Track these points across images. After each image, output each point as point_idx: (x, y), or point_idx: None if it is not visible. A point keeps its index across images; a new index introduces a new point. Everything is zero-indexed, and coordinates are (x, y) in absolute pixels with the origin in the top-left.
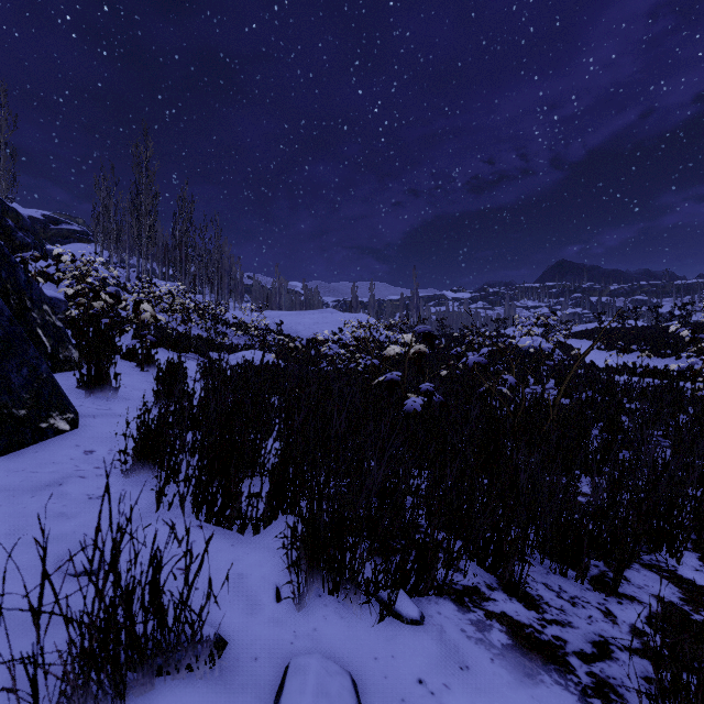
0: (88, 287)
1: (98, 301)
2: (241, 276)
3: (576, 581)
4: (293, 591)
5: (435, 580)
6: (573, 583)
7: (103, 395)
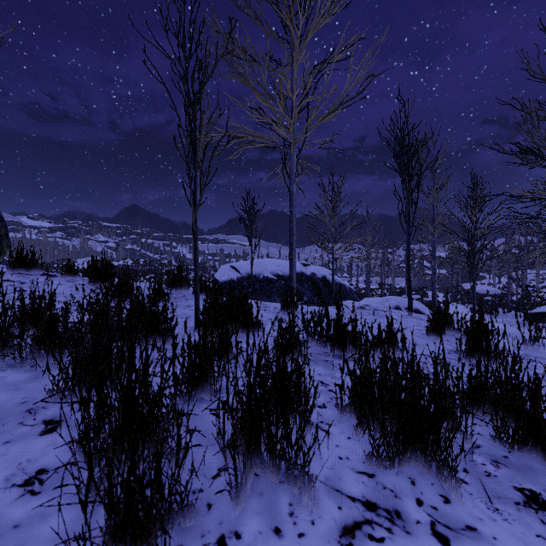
0: None
1: None
2: None
3: None
4: None
5: None
6: None
7: None
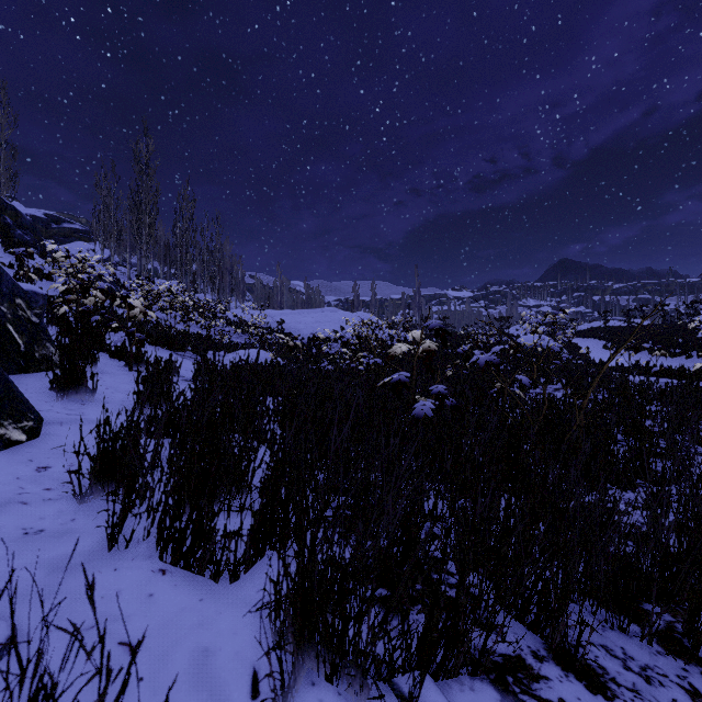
0: (78, 283)
1: (89, 298)
2: (243, 275)
3: (642, 640)
4: (273, 689)
5: (468, 654)
6: (638, 643)
7: (79, 398)
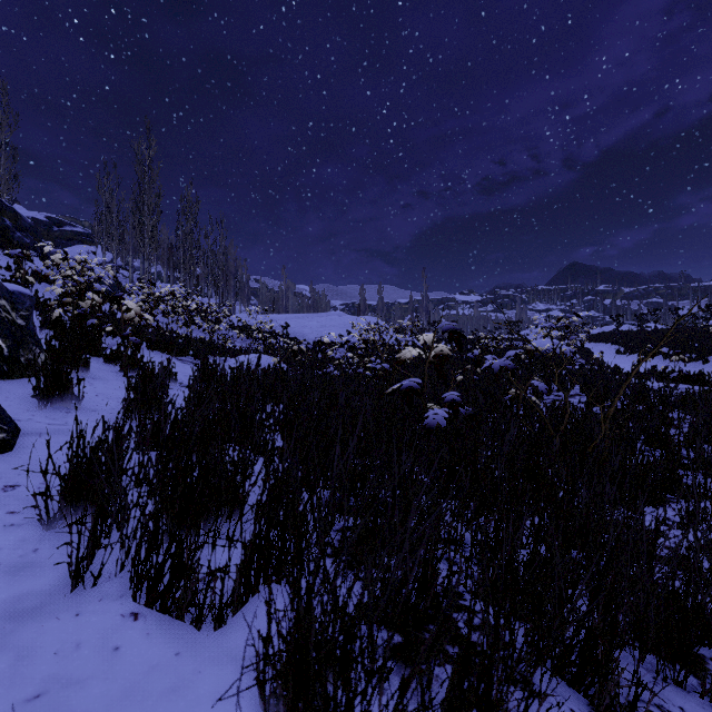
0: (73, 285)
1: (86, 301)
2: (247, 279)
3: (703, 697)
4: None
5: None
6: (699, 701)
7: (64, 406)
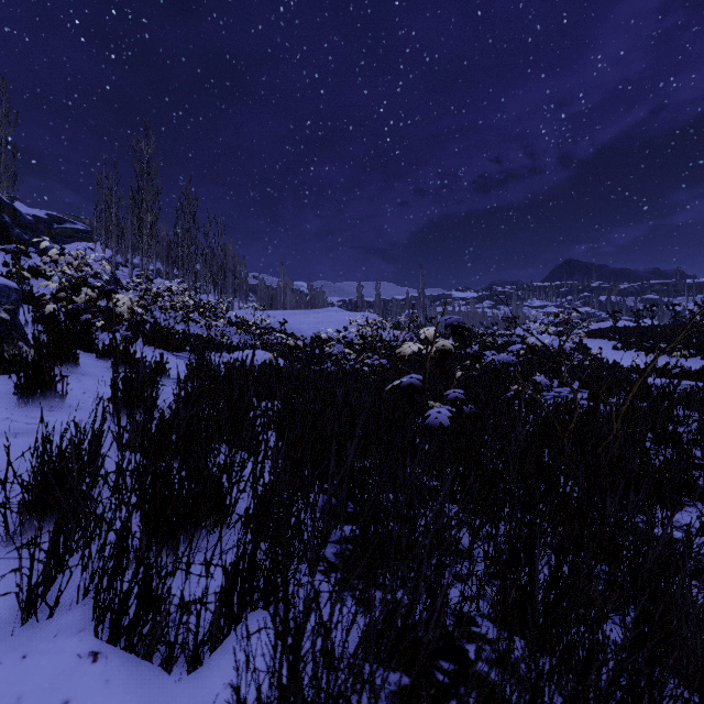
0: (66, 279)
1: (80, 296)
2: (246, 275)
3: None
4: None
5: None
6: None
7: (47, 403)
